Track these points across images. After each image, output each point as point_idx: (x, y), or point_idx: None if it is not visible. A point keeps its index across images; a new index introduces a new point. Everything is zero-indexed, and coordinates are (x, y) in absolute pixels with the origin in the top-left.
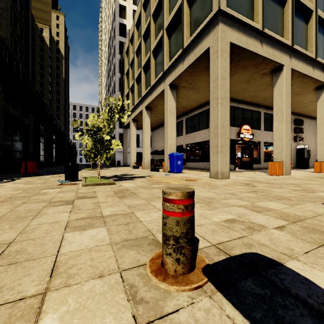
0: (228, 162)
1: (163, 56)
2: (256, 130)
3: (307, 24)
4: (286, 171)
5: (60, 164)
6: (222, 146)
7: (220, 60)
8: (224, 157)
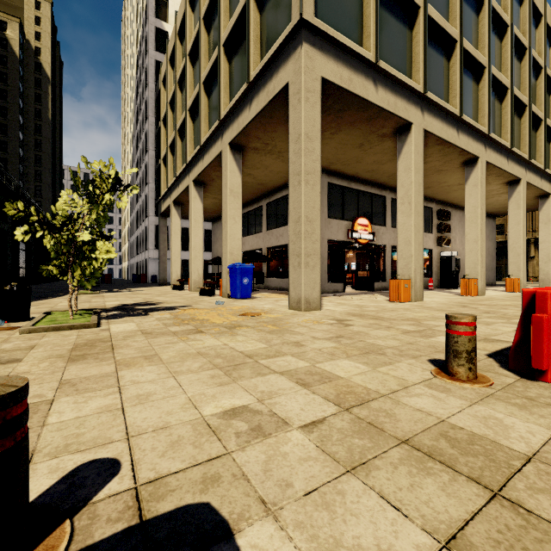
0: (318, 282)
1: (219, 92)
2: (379, 227)
3: (449, 61)
4: (416, 295)
5: (37, 282)
6: (308, 255)
7: (304, 107)
8: (310, 274)
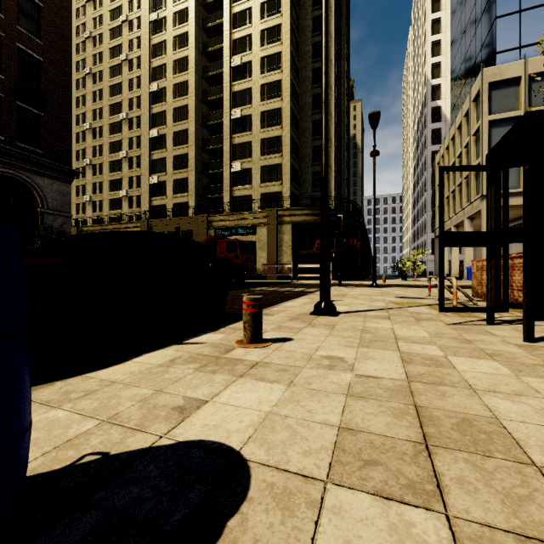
0: None
1: (461, 198)
2: None
3: None
4: None
5: None
6: None
7: (484, 219)
8: None
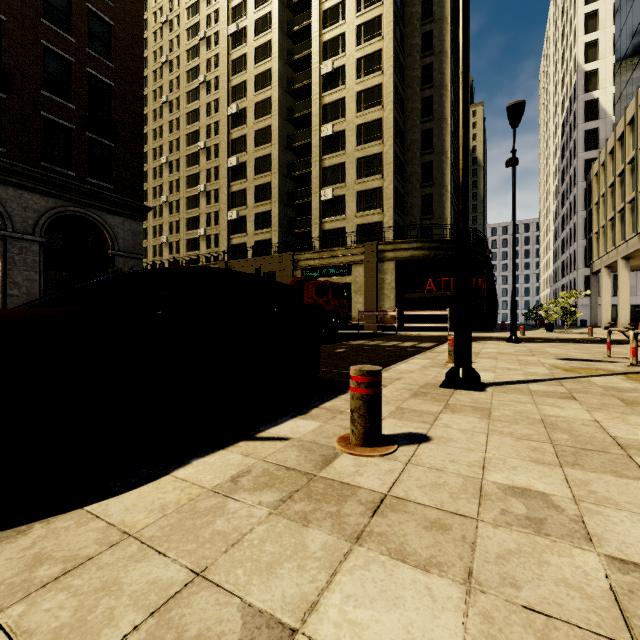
0: None
1: (636, 218)
2: None
3: None
4: None
5: None
6: None
7: None
8: None
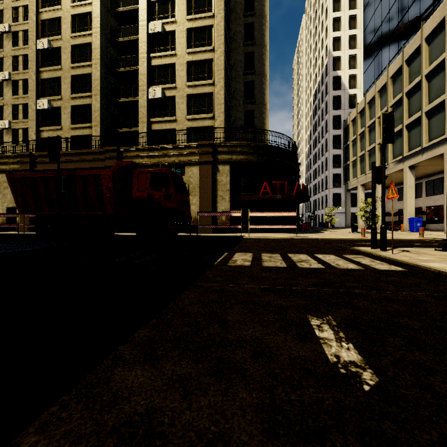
0: None
1: (402, 145)
2: None
3: None
4: None
5: None
6: None
7: None
8: None
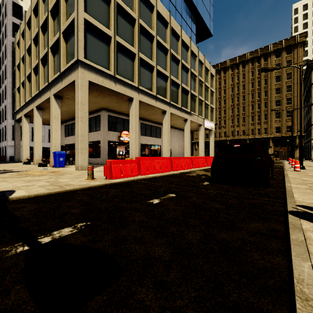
0: (87, 159)
1: (48, 69)
2: None
3: (152, 73)
4: None
5: None
6: (82, 149)
7: (80, 92)
8: (83, 156)
